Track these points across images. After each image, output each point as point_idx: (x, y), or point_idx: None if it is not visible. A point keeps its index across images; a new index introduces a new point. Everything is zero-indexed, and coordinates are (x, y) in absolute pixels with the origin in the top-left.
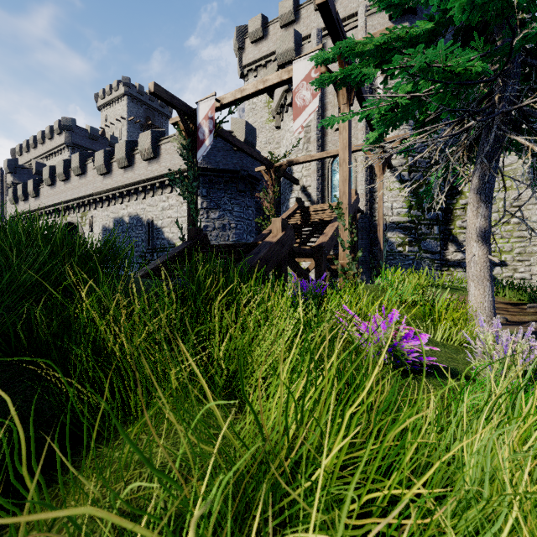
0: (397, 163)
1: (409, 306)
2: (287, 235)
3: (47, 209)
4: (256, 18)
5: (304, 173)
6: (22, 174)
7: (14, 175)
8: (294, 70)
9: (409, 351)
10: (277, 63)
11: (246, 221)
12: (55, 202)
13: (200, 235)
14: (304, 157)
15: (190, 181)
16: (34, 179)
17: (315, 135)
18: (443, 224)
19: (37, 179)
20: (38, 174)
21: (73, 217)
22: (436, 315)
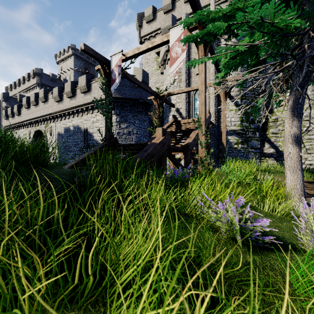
0: (234, 94)
1: (245, 185)
2: (166, 138)
3: (25, 122)
4: (149, 8)
5: (177, 100)
6: (11, 102)
7: (7, 102)
8: (171, 35)
9: (253, 229)
10: (161, 34)
11: (143, 129)
12: (30, 118)
13: (112, 138)
14: (178, 90)
15: (107, 105)
16: (18, 105)
17: (184, 77)
18: (262, 131)
19: (19, 104)
20: (20, 102)
21: (40, 127)
22: (264, 192)
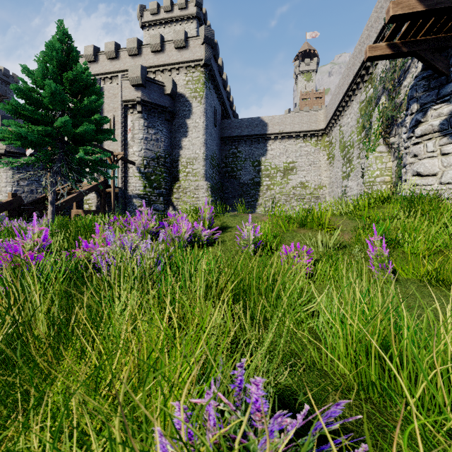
0: (138, 163)
1: None
2: (16, 199)
3: None
4: None
5: None
6: None
7: None
8: None
9: None
10: None
11: None
12: None
13: None
14: None
15: None
16: None
17: None
18: (167, 196)
19: None
20: None
21: None
22: None
